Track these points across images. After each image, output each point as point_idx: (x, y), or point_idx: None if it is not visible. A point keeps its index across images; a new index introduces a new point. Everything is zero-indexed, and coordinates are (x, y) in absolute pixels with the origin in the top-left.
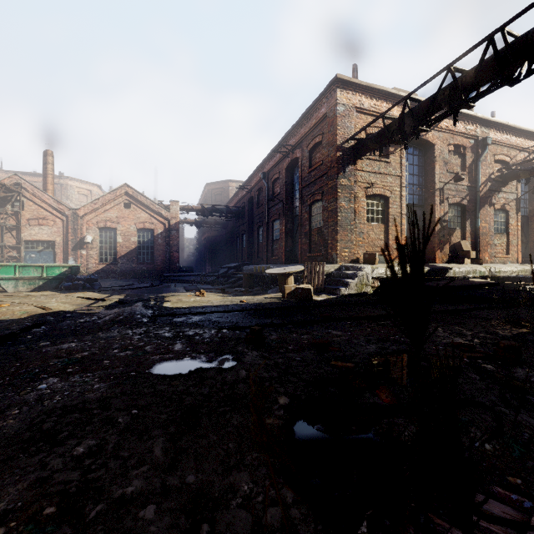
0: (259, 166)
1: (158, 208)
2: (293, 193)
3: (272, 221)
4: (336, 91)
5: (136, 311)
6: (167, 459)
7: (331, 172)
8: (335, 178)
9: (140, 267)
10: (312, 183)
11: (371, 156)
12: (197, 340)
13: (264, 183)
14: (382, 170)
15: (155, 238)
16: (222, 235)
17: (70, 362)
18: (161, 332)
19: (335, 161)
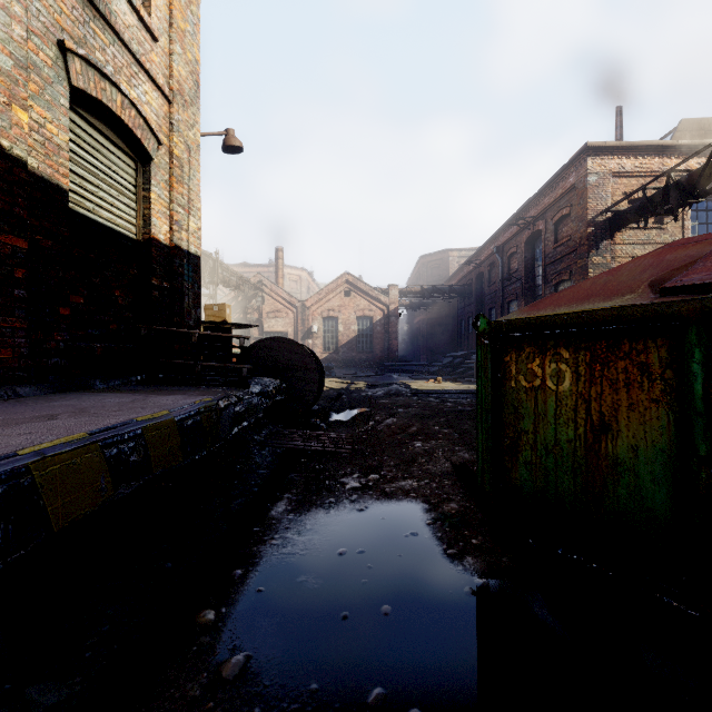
0: (491, 238)
1: (376, 294)
2: (534, 270)
3: (507, 302)
4: (586, 160)
5: (399, 389)
6: (473, 425)
7: (580, 250)
8: (585, 258)
9: (360, 356)
10: (558, 260)
11: (636, 225)
12: (459, 403)
13: (498, 259)
14: (653, 239)
15: (374, 325)
16: (440, 317)
17: (397, 405)
18: (430, 400)
19: (584, 238)
